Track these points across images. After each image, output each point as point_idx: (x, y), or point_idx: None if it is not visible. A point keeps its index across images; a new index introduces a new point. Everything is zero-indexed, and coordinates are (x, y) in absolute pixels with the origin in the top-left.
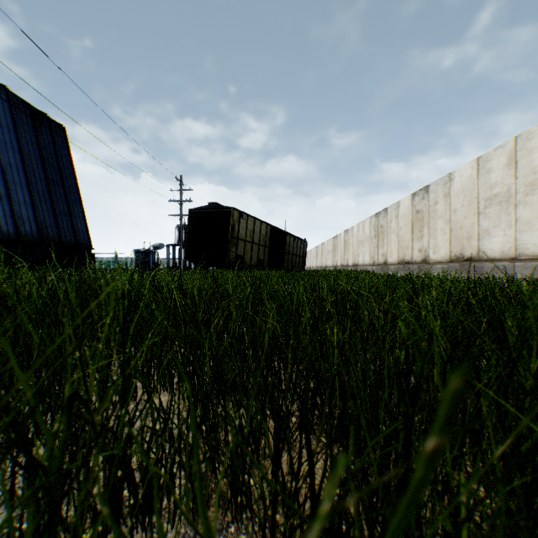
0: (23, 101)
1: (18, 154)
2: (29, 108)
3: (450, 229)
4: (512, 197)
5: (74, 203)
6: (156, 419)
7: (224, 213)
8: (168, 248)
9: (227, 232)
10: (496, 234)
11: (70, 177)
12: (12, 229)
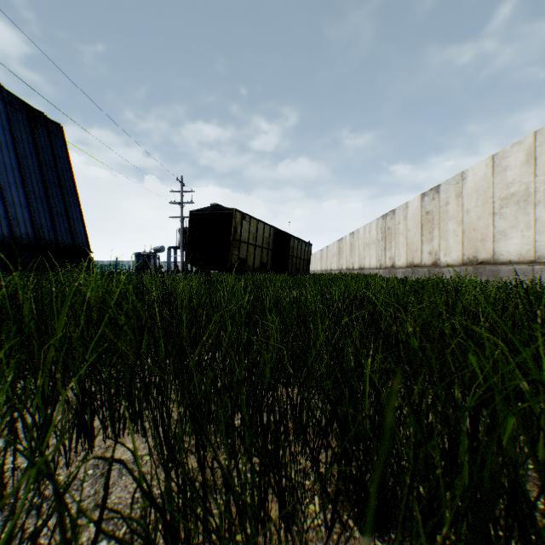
0: (18, 99)
1: (13, 153)
2: (25, 106)
3: (462, 230)
4: (531, 196)
5: (72, 205)
6: (70, 541)
7: (225, 214)
8: (169, 251)
9: (229, 234)
10: (513, 236)
11: (67, 178)
12: (6, 231)
